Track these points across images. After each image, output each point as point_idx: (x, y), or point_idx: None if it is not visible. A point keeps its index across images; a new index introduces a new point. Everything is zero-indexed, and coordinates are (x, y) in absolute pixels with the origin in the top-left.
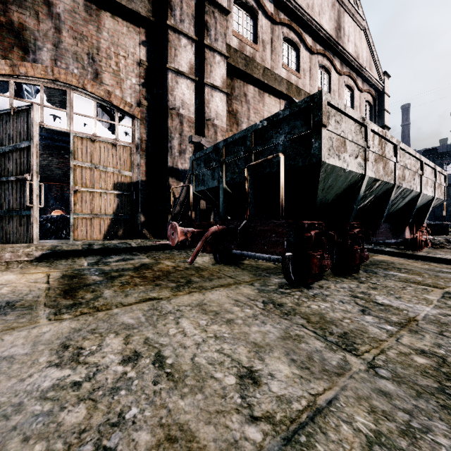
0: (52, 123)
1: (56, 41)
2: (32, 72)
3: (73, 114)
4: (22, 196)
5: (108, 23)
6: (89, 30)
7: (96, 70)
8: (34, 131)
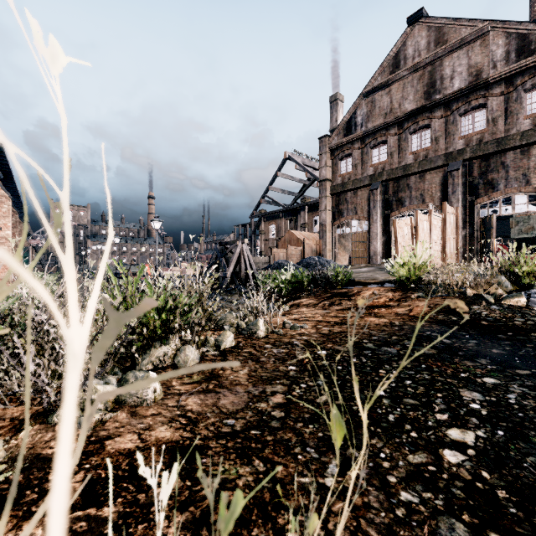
0: (504, 213)
1: (506, 177)
2: (496, 195)
3: (515, 205)
4: (490, 246)
5: (535, 152)
6: (523, 162)
7: (527, 180)
8: (493, 223)
